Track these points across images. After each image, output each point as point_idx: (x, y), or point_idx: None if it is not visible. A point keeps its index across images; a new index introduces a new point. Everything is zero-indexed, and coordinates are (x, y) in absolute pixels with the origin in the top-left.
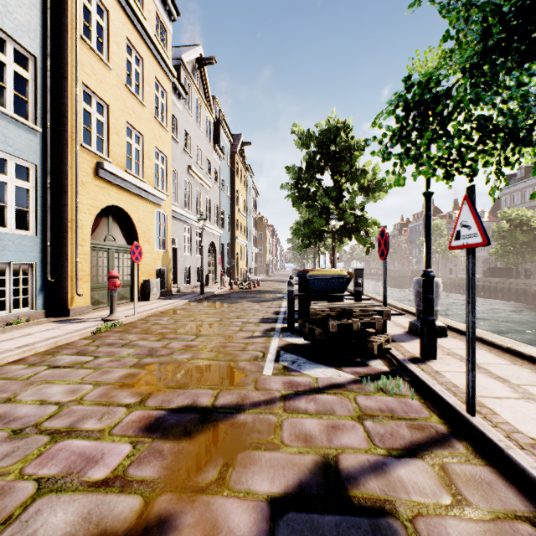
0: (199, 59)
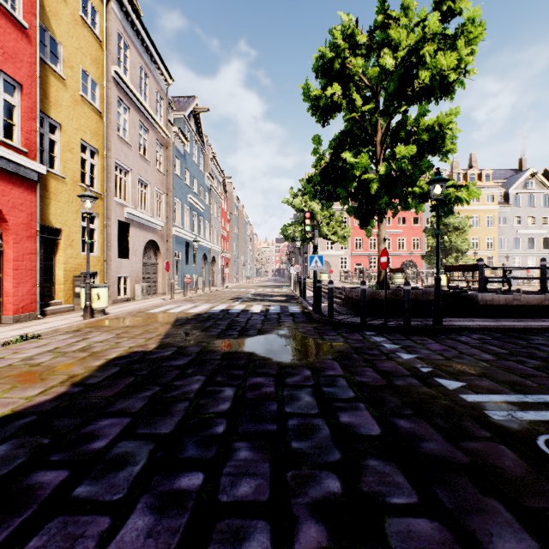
0: (530, 175)
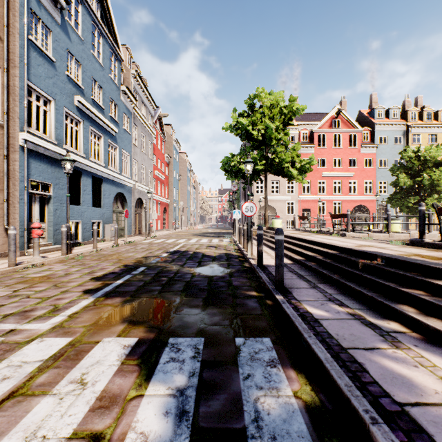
0: None
